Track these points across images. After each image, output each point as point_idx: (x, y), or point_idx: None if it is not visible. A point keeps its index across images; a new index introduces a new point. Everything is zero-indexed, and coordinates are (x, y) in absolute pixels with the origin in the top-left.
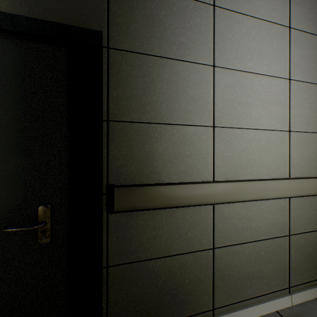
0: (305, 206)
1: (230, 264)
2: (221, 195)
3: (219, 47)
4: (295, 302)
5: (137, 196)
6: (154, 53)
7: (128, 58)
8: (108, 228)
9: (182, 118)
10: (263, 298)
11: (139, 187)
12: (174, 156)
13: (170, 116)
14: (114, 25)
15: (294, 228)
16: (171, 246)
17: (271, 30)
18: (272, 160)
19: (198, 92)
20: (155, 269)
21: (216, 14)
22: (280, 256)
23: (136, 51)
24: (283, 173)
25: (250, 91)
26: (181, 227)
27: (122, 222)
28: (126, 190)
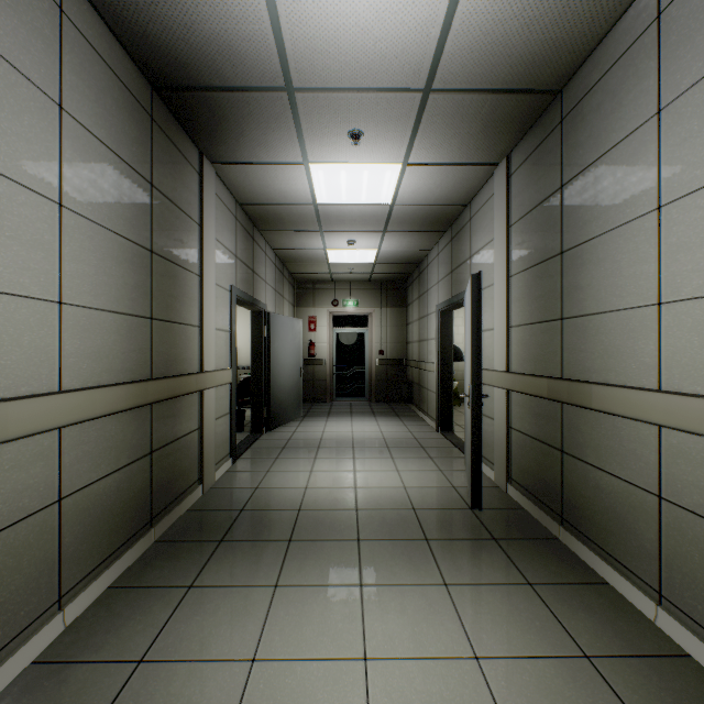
0: (92, 437)
1: None
2: None
3: None
4: (74, 618)
5: None
6: None
7: None
8: None
9: None
10: (1, 659)
11: None
12: None
13: None
14: None
15: (72, 483)
16: None
17: (21, 88)
18: (23, 358)
19: None
20: None
21: None
22: (41, 549)
23: None
24: (48, 383)
25: None
26: None
27: None
28: None
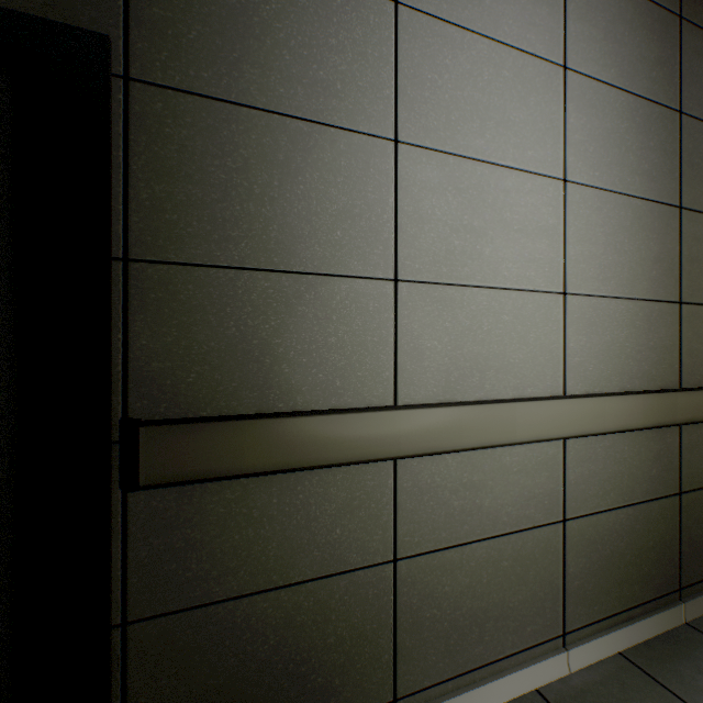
0: (598, 455)
1: (433, 593)
2: (411, 439)
3: (408, 98)
4: (577, 666)
5: (202, 447)
6: (250, 101)
7: (180, 107)
8: (126, 528)
9: (320, 258)
10: (509, 664)
11: (207, 424)
12: (300, 348)
13: (289, 252)
14: (143, 22)
15: (575, 505)
16: (293, 562)
17: (526, 70)
18: (528, 356)
19: (360, 200)
20: (252, 620)
21: (402, 21)
22: (544, 568)
23: (203, 92)
24: (550, 384)
25: (480, 202)
26: (316, 516)
27: (166, 511)
28: (171, 432)
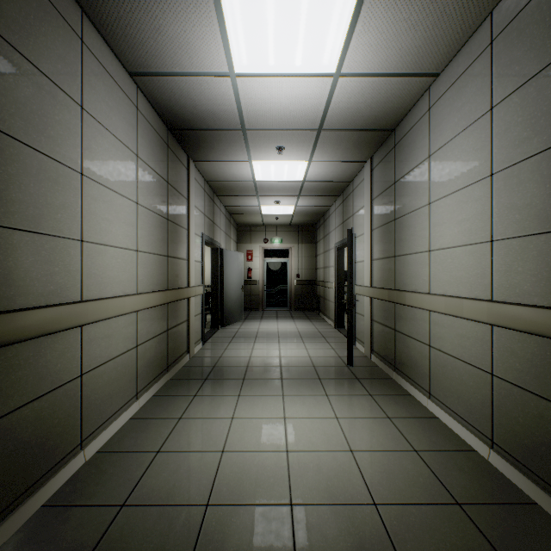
0: (147, 318)
1: (96, 387)
2: (93, 315)
3: (87, 155)
4: (142, 405)
5: (7, 327)
6: (20, 138)
7: None
8: None
9: (52, 227)
10: (121, 412)
11: (9, 314)
12: (44, 273)
13: (39, 223)
14: None
15: (141, 339)
16: (40, 385)
17: (126, 153)
18: (127, 277)
19: (68, 200)
20: (21, 421)
21: (85, 117)
22: (132, 368)
23: None
24: (133, 289)
25: (112, 208)
26: (51, 359)
27: None
28: None
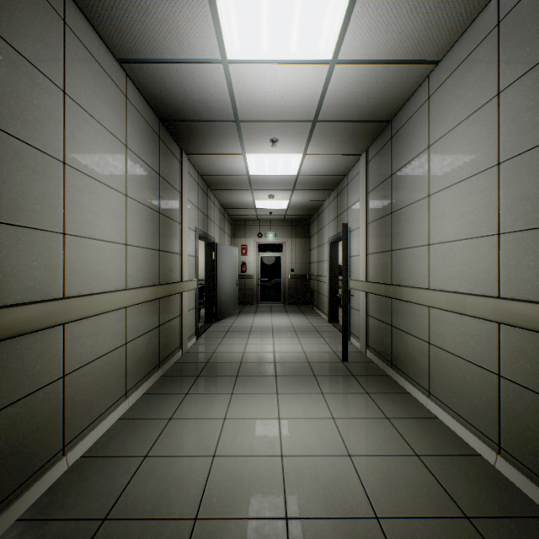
0: (137, 314)
1: (80, 388)
2: (76, 312)
3: (70, 143)
4: (131, 404)
5: None
6: None
7: None
8: None
9: (30, 218)
10: (108, 413)
11: None
12: (19, 268)
13: (14, 214)
14: None
15: (130, 336)
16: (16, 389)
17: (114, 143)
18: (115, 272)
19: (49, 190)
20: None
21: (67, 103)
22: (120, 366)
23: None
24: (122, 284)
25: (98, 200)
26: (28, 361)
27: None
28: None
